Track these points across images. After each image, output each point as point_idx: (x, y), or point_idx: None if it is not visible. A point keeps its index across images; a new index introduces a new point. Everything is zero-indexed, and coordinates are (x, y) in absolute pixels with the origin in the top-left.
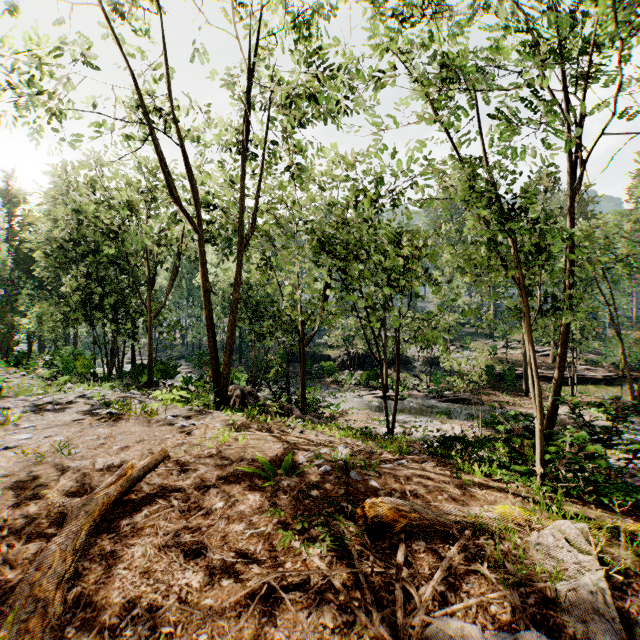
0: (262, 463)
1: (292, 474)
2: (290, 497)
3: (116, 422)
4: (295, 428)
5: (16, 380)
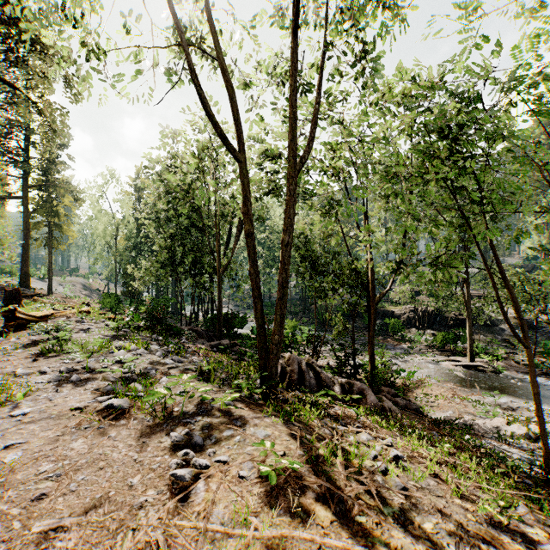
0: None
1: None
2: None
3: (112, 423)
4: (394, 490)
5: (96, 330)
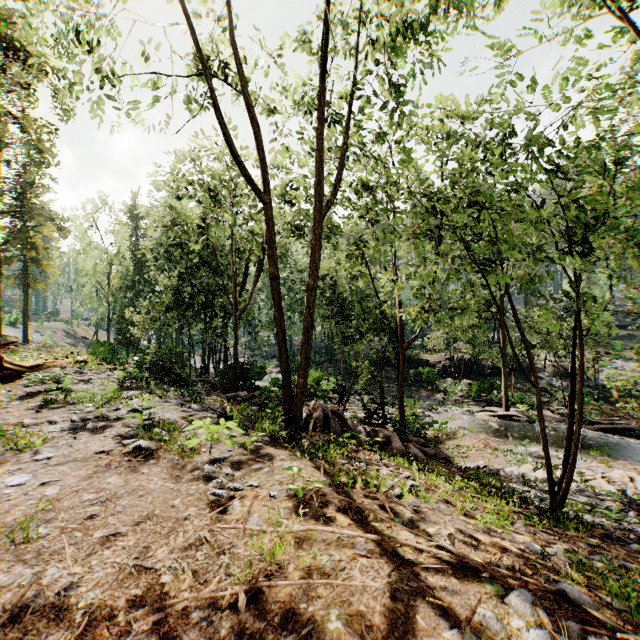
0: None
1: None
2: None
3: (142, 463)
4: (405, 505)
5: (99, 381)
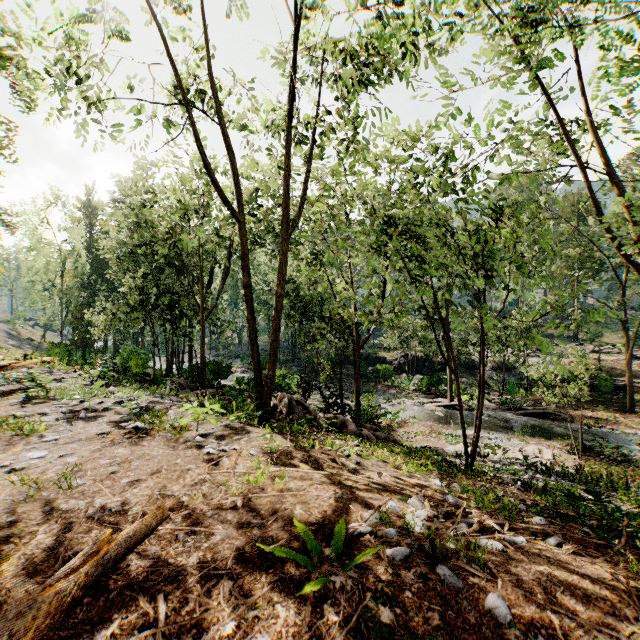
0: (302, 536)
1: (348, 563)
2: (345, 629)
3: (141, 439)
4: (350, 459)
5: (71, 380)
